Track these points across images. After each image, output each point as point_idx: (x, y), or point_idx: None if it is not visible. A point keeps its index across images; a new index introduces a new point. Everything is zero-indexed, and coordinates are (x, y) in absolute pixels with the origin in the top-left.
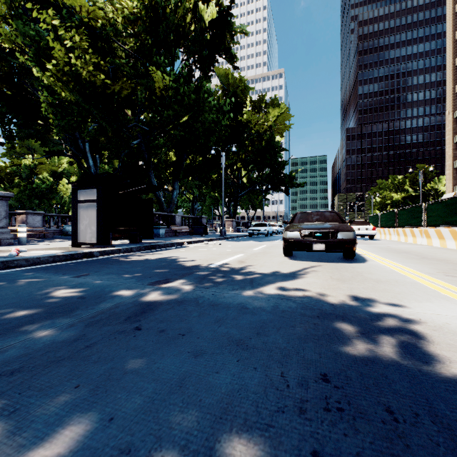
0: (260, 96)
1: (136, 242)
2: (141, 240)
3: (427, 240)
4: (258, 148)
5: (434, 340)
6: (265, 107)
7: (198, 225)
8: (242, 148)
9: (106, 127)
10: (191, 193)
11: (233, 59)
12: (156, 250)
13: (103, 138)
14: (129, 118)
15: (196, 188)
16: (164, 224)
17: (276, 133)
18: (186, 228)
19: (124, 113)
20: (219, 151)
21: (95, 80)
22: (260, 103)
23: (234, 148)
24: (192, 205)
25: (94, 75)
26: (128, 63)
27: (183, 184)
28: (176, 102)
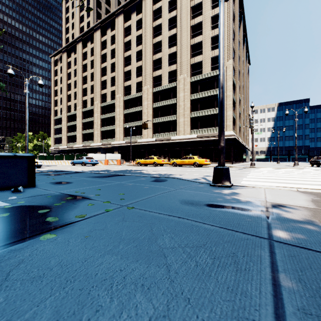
0: None
1: None
2: None
3: (46, 163)
4: None
5: (48, 165)
6: None
7: None
8: None
9: None
10: None
11: None
12: None
13: None
14: None
15: None
16: None
17: None
18: None
19: None
20: None
21: None
22: None
23: None
24: None
25: None
26: None
27: None
28: None
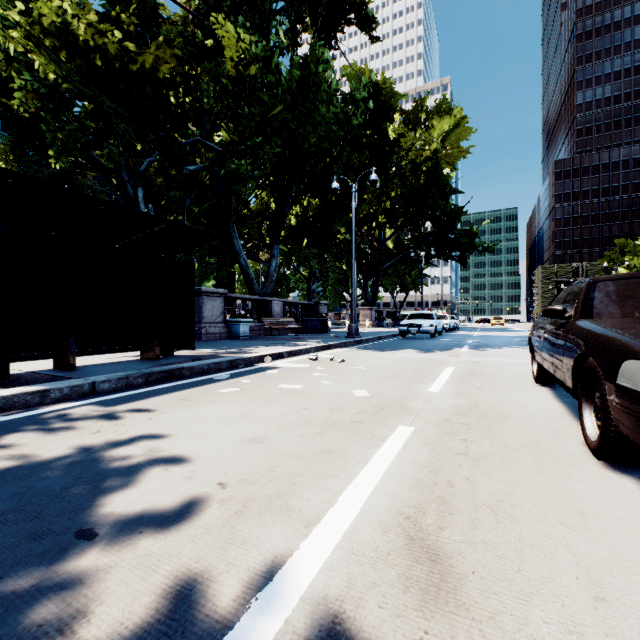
0: (418, 100)
1: (153, 357)
2: (173, 351)
3: None
4: (413, 188)
5: None
6: (426, 118)
7: (312, 316)
8: (387, 182)
9: (125, 131)
10: (306, 267)
11: (372, 23)
12: (166, 389)
13: (161, 178)
14: (192, 134)
15: (314, 259)
16: (248, 316)
17: (445, 162)
18: (291, 322)
19: (186, 128)
20: (347, 188)
21: (105, 42)
22: (417, 114)
23: (374, 175)
24: (308, 285)
25: (102, 30)
26: (184, 31)
27: (293, 253)
28: (267, 93)
